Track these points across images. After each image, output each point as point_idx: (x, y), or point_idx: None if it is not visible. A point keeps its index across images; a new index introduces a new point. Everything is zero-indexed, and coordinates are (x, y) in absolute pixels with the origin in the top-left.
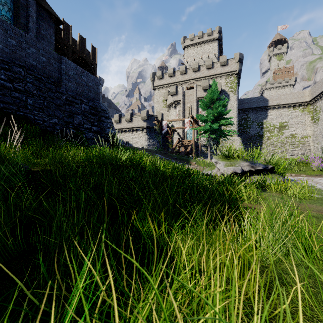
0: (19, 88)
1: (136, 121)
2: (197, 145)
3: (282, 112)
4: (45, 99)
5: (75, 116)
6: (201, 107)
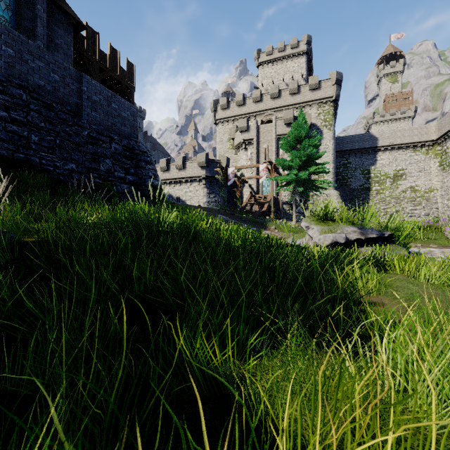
0: (19, 119)
1: (190, 168)
2: (276, 201)
3: (397, 155)
4: (58, 135)
5: (102, 160)
6: (282, 148)
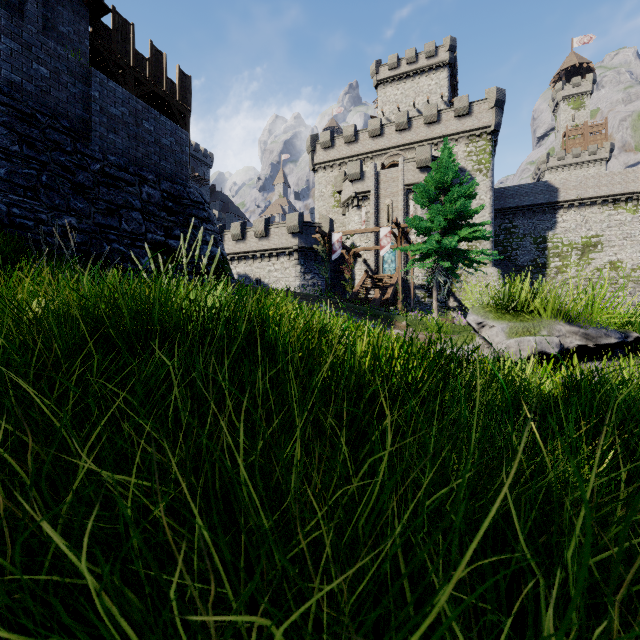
0: None
1: (276, 236)
2: (405, 285)
3: (588, 214)
4: (45, 168)
5: (126, 213)
6: (417, 201)
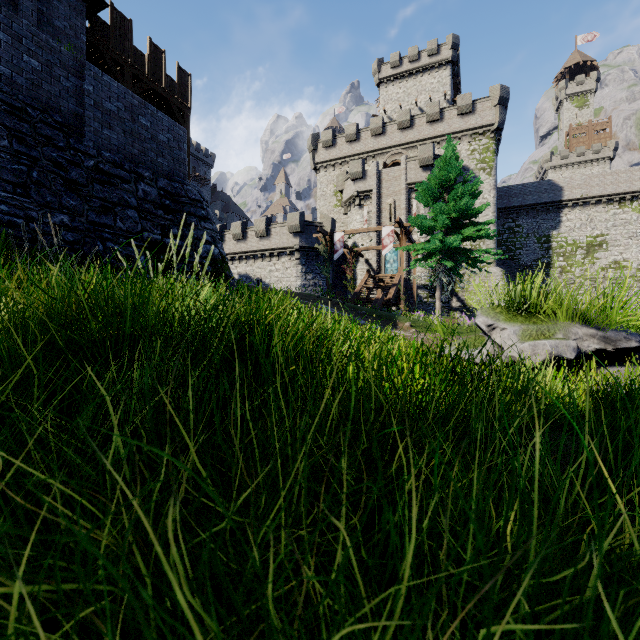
0: None
1: (277, 235)
2: (407, 285)
3: (593, 213)
4: (36, 164)
5: (121, 210)
6: (420, 200)
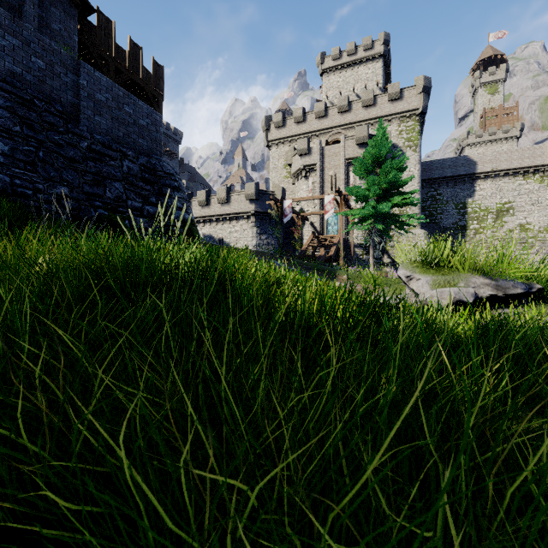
0: None
1: (236, 202)
2: (346, 244)
3: (502, 184)
4: (41, 146)
5: (109, 183)
6: (356, 173)
